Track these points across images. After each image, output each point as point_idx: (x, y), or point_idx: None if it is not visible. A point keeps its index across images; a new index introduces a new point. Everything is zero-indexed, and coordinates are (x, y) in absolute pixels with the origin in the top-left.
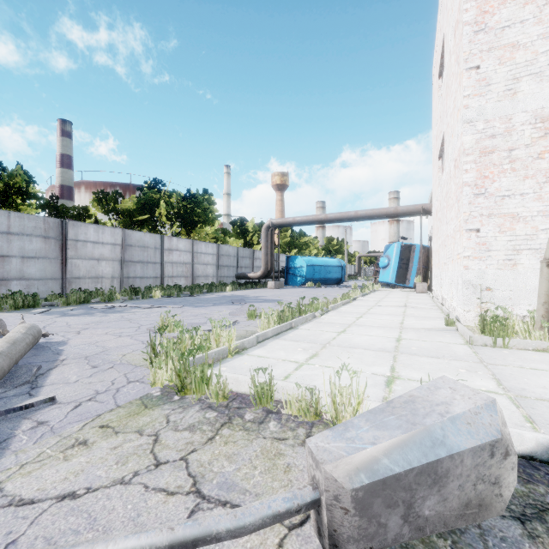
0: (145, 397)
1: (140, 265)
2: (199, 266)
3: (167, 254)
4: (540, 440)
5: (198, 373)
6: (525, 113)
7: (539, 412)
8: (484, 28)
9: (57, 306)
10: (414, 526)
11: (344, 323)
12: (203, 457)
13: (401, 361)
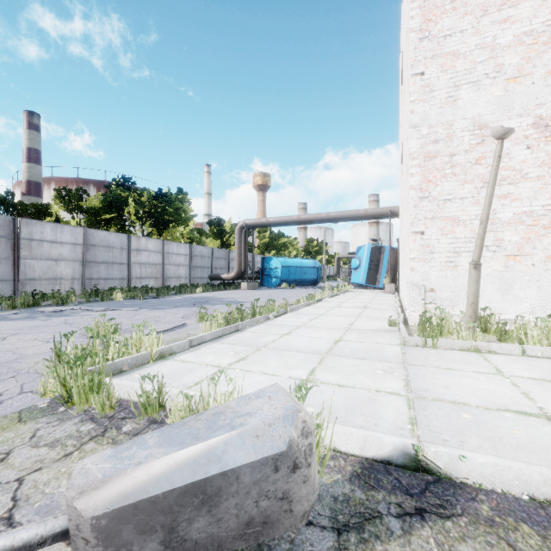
0: (26, 410)
1: (104, 266)
2: (170, 267)
3: (135, 254)
4: (397, 444)
5: (85, 382)
6: (464, 120)
7: (427, 413)
8: (428, 36)
9: (1, 310)
10: (180, 550)
11: (294, 325)
12: (44, 477)
13: (326, 363)
